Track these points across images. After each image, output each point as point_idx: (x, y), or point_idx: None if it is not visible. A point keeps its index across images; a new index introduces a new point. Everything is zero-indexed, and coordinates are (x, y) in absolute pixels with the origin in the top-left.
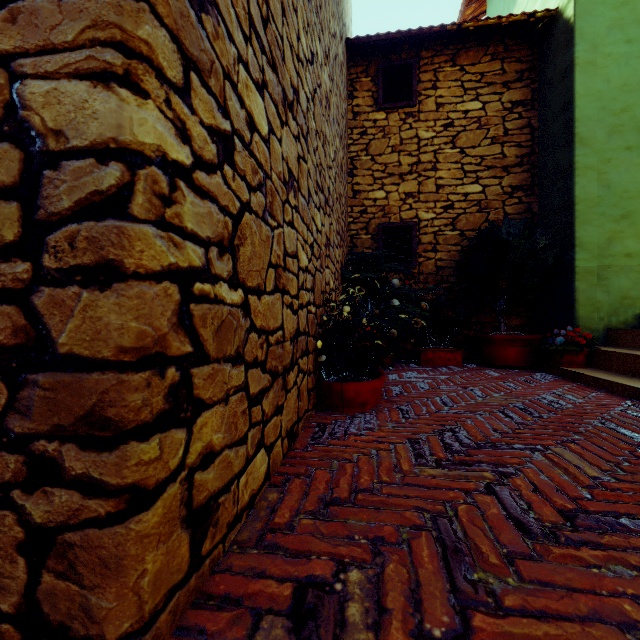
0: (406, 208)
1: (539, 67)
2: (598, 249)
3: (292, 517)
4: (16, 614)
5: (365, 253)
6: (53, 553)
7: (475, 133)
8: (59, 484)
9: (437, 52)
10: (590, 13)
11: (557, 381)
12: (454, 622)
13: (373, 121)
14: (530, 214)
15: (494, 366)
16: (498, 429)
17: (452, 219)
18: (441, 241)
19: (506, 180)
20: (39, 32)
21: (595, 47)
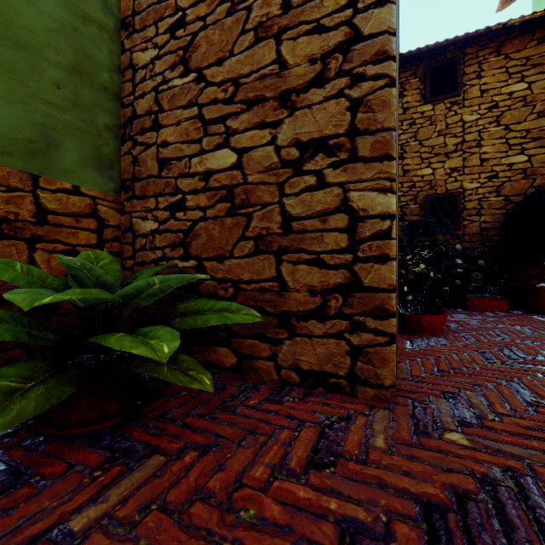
0: (451, 181)
1: None
2: None
3: (421, 374)
4: (346, 376)
5: (418, 221)
6: (361, 355)
7: (520, 110)
8: (364, 331)
9: (481, 47)
10: None
11: None
12: (527, 409)
13: (421, 113)
14: None
15: (541, 313)
16: None
17: (496, 187)
18: (485, 206)
19: None
20: (355, 175)
21: None
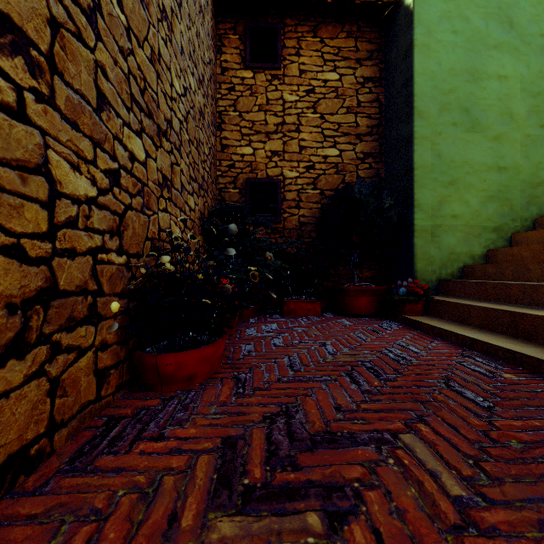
0: (272, 165)
1: (385, 49)
2: (432, 210)
3: None
4: None
5: (227, 204)
6: None
7: (333, 101)
8: None
9: (300, 22)
10: (426, 2)
11: (401, 329)
12: None
13: (241, 78)
14: (378, 179)
15: (348, 315)
16: (342, 405)
17: (313, 179)
18: (304, 199)
19: (359, 147)
20: None
21: (429, 32)
